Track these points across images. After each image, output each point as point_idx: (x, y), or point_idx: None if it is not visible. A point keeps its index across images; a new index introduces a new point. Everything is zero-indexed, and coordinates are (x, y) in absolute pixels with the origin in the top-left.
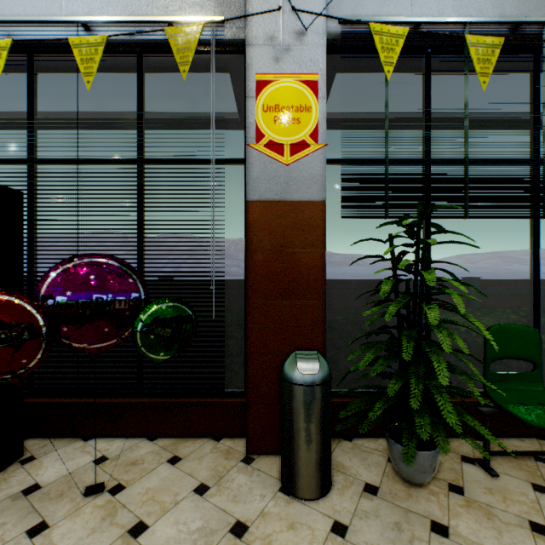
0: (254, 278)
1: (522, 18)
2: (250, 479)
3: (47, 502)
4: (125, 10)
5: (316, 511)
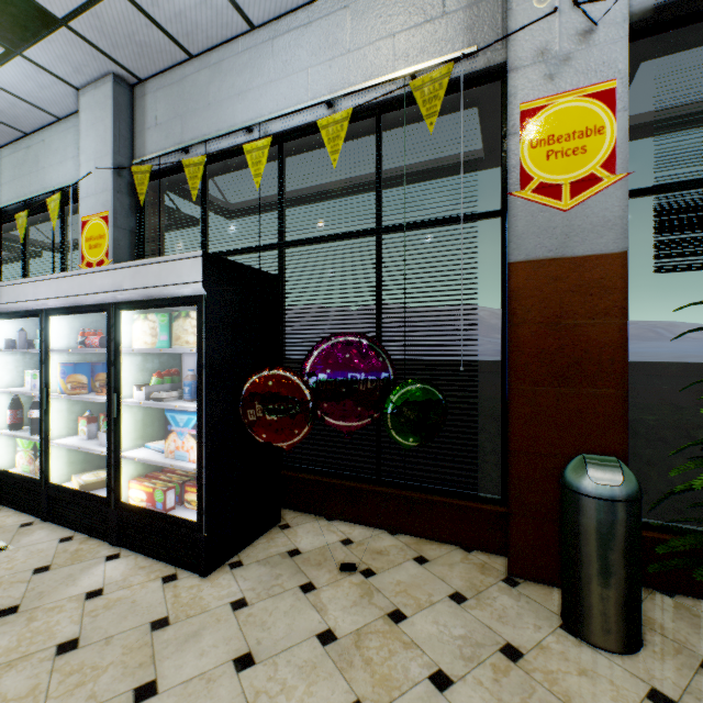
0: (517, 358)
1: None
2: (517, 603)
3: (309, 567)
4: (365, 74)
5: (619, 667)
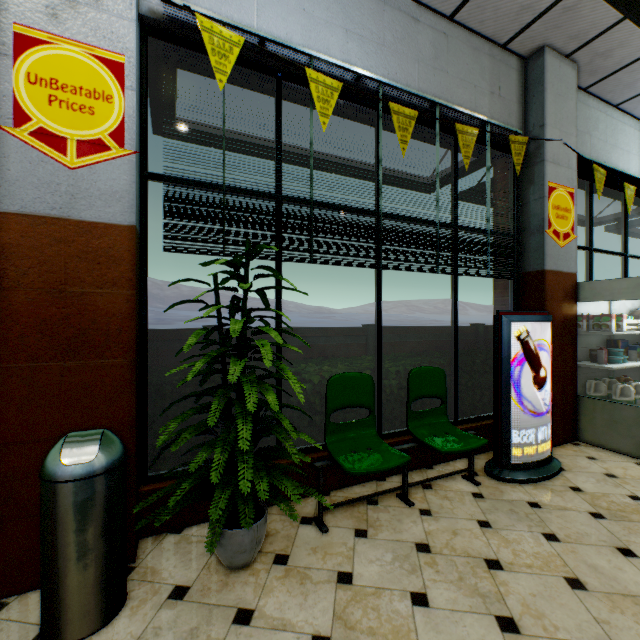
0: (11, 329)
1: (361, 70)
2: None
3: None
4: None
5: None
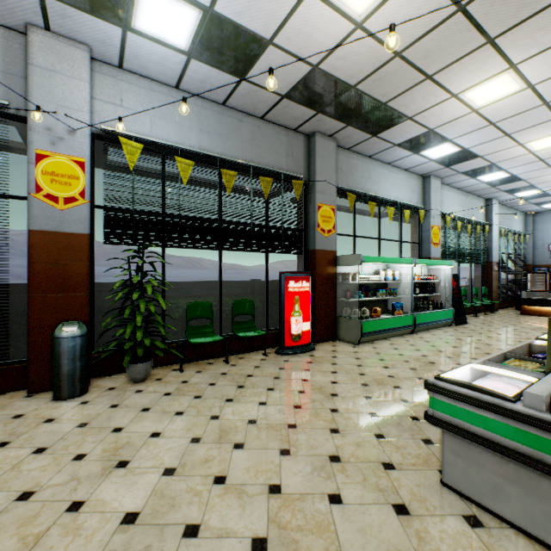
0: (35, 280)
1: (207, 152)
2: (30, 401)
3: None
4: None
5: (73, 401)
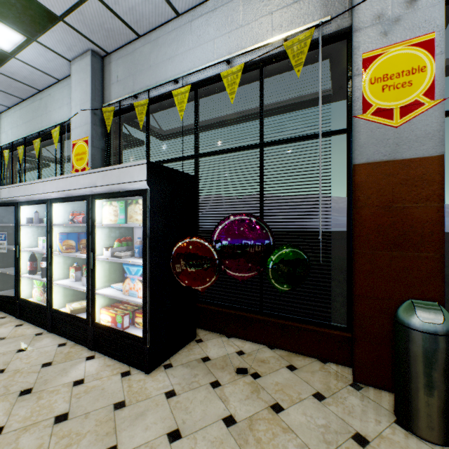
0: (360, 230)
1: None
2: (362, 402)
3: (216, 370)
4: (252, 41)
5: None
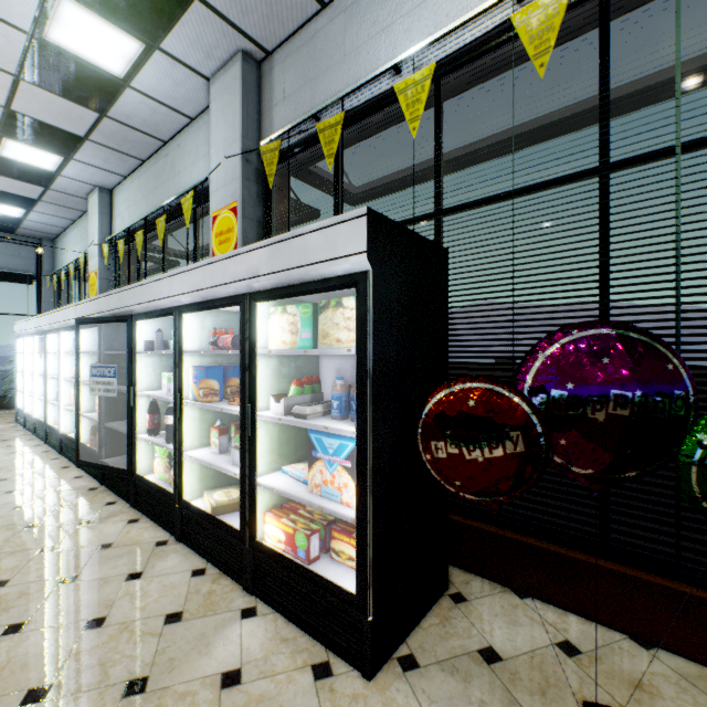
0: None
1: None
2: None
3: (526, 695)
4: None
5: None
